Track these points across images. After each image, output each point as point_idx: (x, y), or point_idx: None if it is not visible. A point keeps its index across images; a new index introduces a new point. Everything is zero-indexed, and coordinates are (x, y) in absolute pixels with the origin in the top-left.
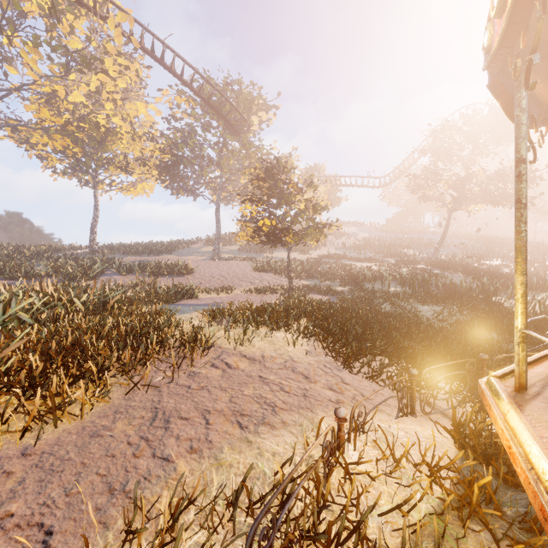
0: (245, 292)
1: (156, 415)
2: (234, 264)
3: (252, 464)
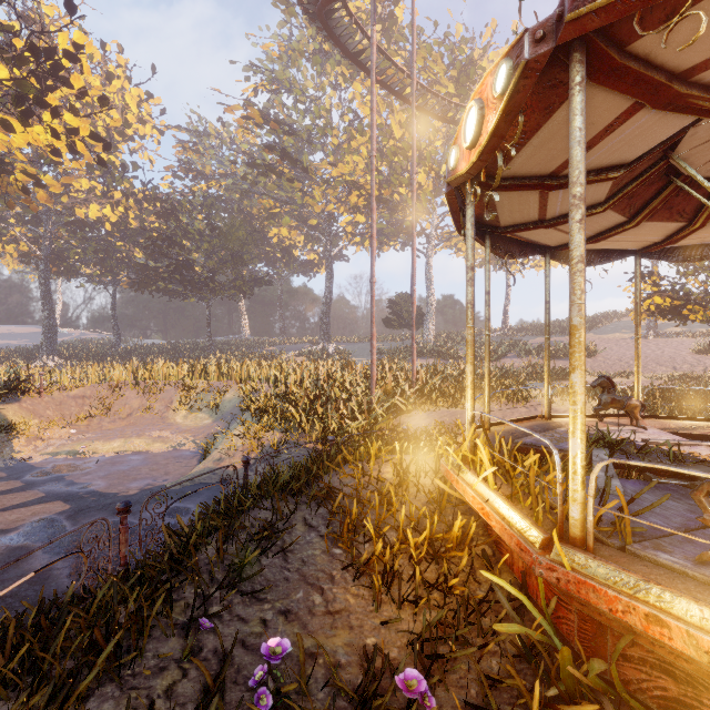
0: (650, 378)
1: None
2: (674, 342)
3: None
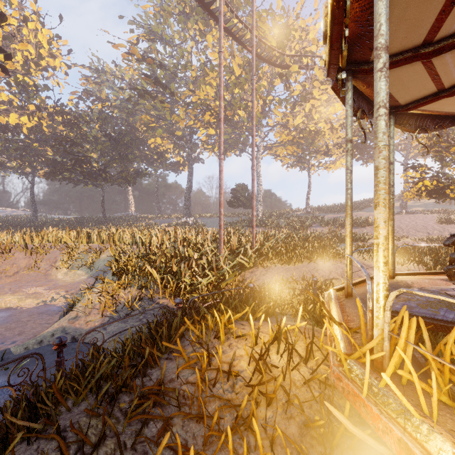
0: (415, 240)
1: (314, 269)
2: (420, 217)
3: (334, 277)
